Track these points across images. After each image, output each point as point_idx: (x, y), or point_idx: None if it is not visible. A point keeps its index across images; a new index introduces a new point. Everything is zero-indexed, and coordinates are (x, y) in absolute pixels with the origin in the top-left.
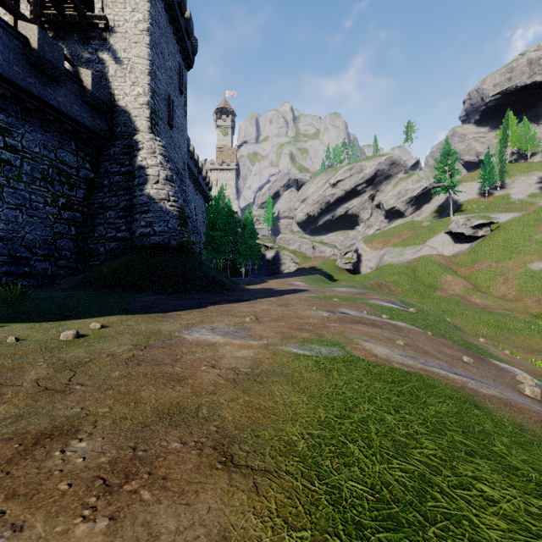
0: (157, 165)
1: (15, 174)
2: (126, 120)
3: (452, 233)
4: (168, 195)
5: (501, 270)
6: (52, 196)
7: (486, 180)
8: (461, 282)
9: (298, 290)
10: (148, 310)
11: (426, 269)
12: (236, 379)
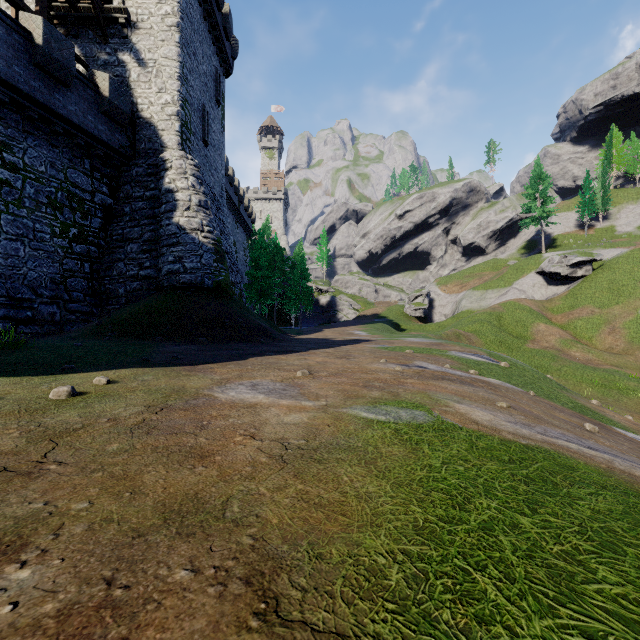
0: (189, 188)
1: (16, 198)
2: (151, 135)
3: (545, 273)
4: (202, 224)
5: (606, 317)
6: (61, 225)
7: (586, 210)
8: (557, 332)
9: (360, 341)
10: (173, 362)
11: (514, 316)
12: (284, 456)
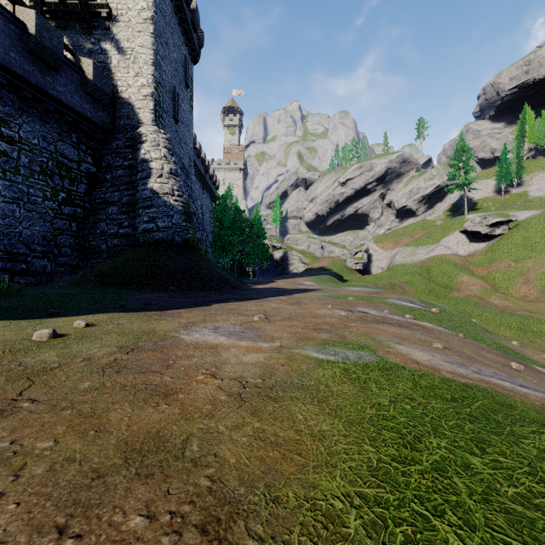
0: (161, 158)
1: (12, 167)
2: (129, 113)
3: (467, 232)
4: (173, 189)
5: (521, 270)
6: (51, 190)
7: (502, 177)
8: (478, 282)
9: (309, 290)
10: (145, 308)
11: (441, 269)
12: (242, 394)
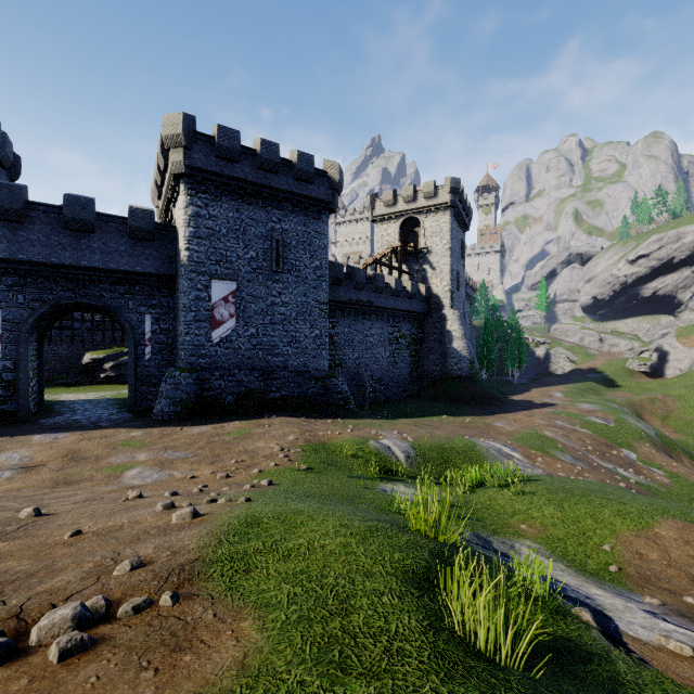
0: (457, 329)
1: (401, 347)
2: (437, 301)
3: None
4: (464, 346)
5: None
6: (410, 352)
7: None
8: None
9: (548, 405)
10: (475, 415)
11: None
12: (509, 432)
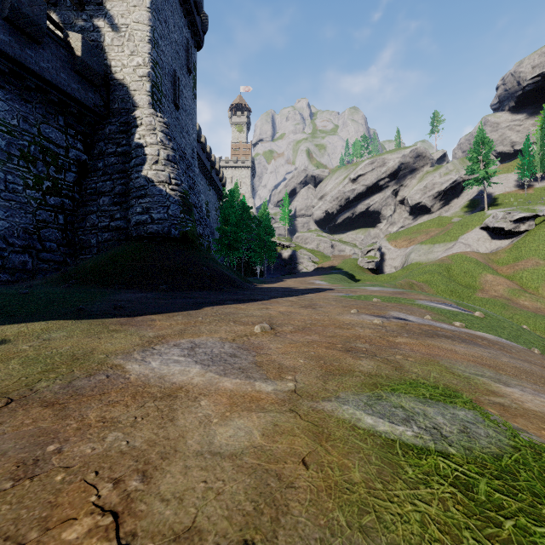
0: (157, 143)
1: None
2: (124, 95)
3: (489, 228)
4: (169, 177)
5: None
6: (34, 177)
7: (525, 171)
8: (504, 282)
9: (322, 289)
10: (111, 312)
11: (462, 268)
12: None
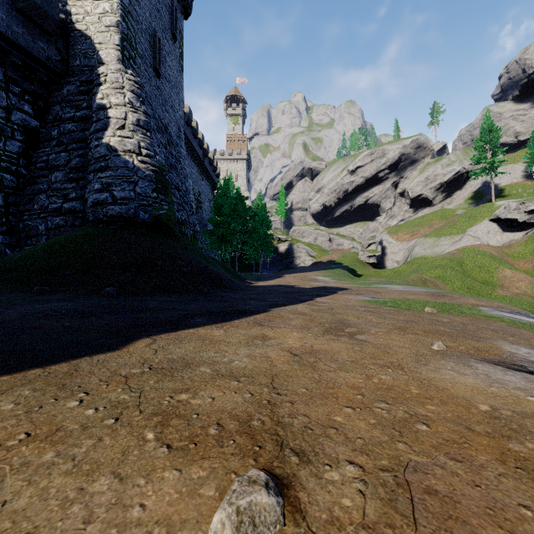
0: (125, 105)
1: None
2: (87, 49)
3: (500, 220)
4: (139, 146)
5: None
6: None
7: None
8: (525, 278)
9: (332, 289)
10: None
11: (475, 262)
12: None
